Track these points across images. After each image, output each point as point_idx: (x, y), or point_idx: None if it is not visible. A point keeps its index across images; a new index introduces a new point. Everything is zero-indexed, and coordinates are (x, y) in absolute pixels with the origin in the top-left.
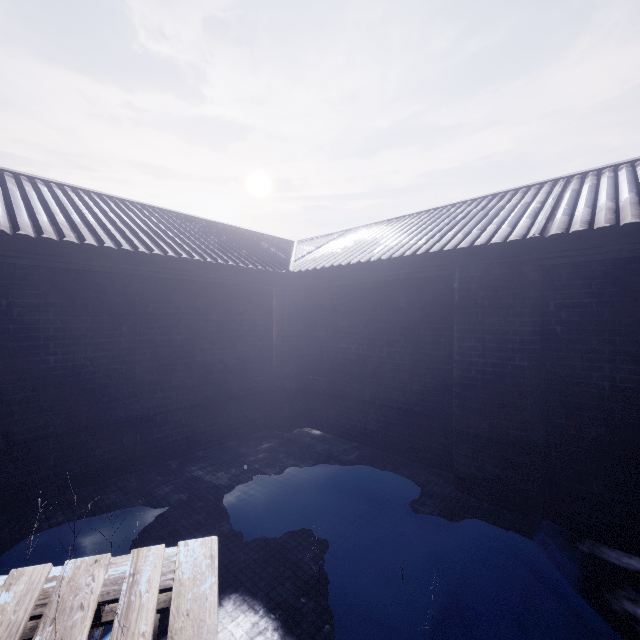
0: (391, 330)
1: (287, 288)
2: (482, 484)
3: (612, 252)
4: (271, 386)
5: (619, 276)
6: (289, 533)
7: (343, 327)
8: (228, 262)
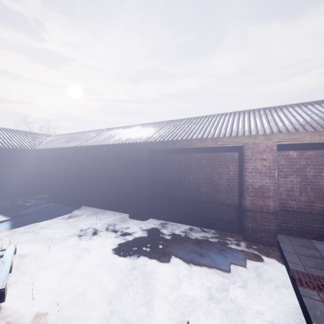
0: (60, 166)
1: (35, 154)
2: (68, 198)
3: (83, 151)
4: (30, 183)
5: (90, 155)
6: (14, 207)
7: (51, 165)
8: (10, 147)
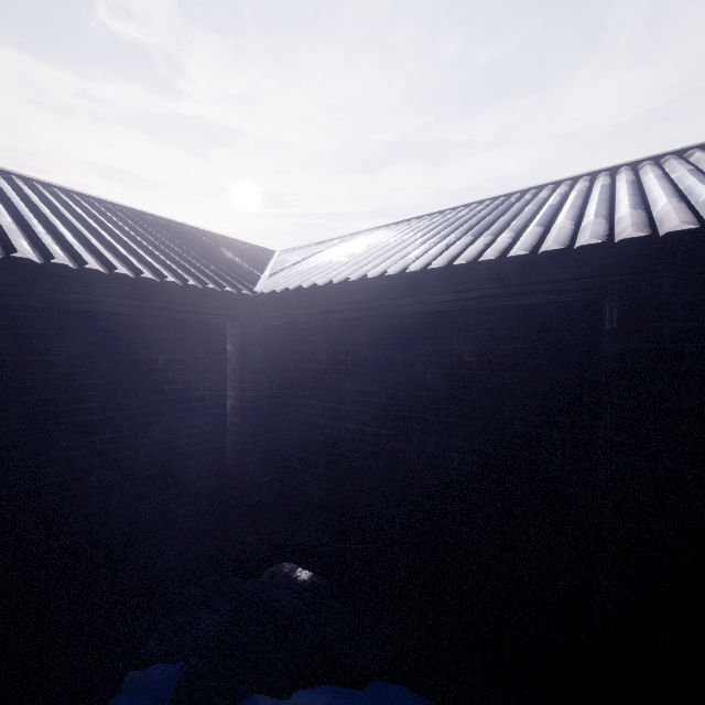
0: (443, 405)
1: (250, 322)
2: None
3: None
4: (222, 495)
5: None
6: None
7: (351, 393)
8: (114, 268)
